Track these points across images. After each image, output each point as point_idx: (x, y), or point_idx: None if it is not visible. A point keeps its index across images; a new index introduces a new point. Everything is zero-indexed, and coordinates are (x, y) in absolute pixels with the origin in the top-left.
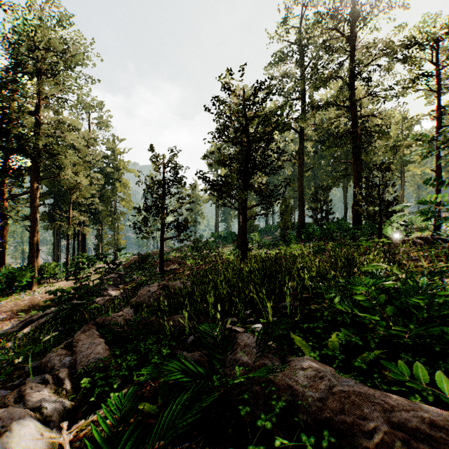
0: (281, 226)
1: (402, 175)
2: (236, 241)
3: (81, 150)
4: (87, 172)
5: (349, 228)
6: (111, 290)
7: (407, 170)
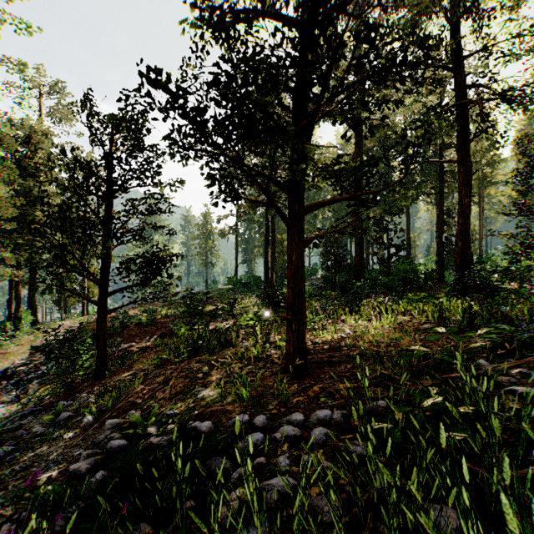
0: (328, 267)
1: (480, 200)
2: (265, 295)
3: (7, 141)
4: (20, 180)
5: (419, 270)
6: (2, 399)
7: (488, 194)
